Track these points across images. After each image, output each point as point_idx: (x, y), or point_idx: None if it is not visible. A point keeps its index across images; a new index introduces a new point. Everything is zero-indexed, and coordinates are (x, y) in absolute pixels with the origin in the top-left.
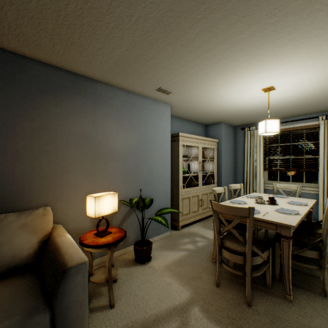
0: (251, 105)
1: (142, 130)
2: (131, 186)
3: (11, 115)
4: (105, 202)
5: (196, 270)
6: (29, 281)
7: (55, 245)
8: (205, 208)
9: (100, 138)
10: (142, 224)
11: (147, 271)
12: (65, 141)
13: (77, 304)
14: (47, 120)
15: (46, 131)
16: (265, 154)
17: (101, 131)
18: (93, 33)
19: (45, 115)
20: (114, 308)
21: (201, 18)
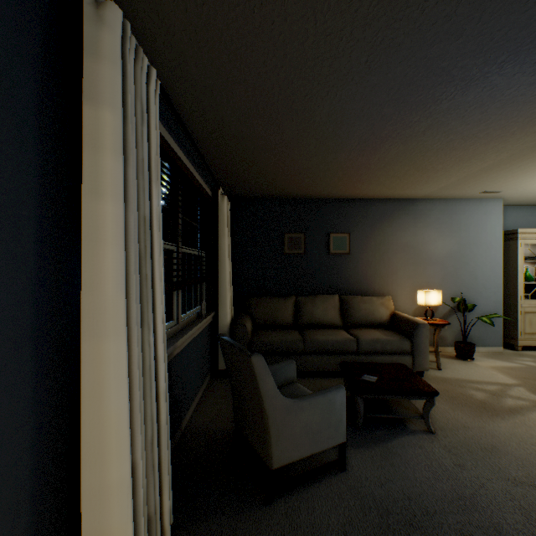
0: None
1: (461, 234)
2: (449, 290)
3: (364, 238)
4: (431, 296)
5: (531, 376)
6: (391, 331)
7: (402, 316)
8: None
9: (419, 246)
10: (463, 324)
11: (469, 364)
12: (394, 251)
13: (423, 344)
14: (383, 238)
15: (382, 246)
16: None
17: (420, 240)
18: (426, 183)
19: (382, 234)
20: (440, 370)
21: (519, 162)
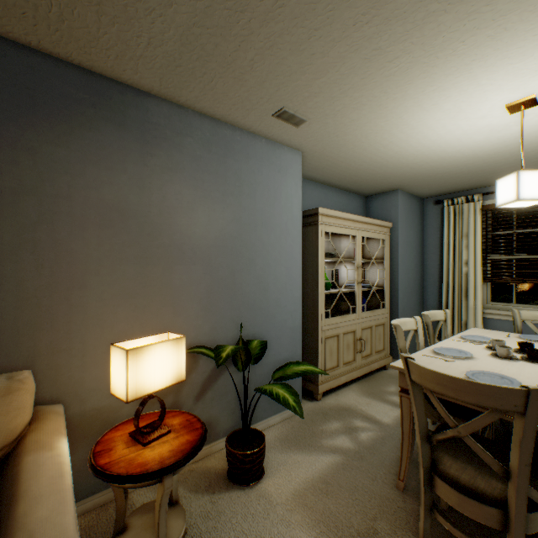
0: (468, 148)
1: (244, 201)
2: (222, 316)
3: None
4: (153, 361)
5: (364, 511)
6: None
7: (13, 482)
8: (368, 356)
9: (155, 216)
10: (244, 398)
11: (254, 507)
12: (77, 221)
13: None
14: (35, 174)
15: (31, 199)
16: (485, 250)
17: (157, 201)
18: None
19: (30, 162)
20: None
21: None
